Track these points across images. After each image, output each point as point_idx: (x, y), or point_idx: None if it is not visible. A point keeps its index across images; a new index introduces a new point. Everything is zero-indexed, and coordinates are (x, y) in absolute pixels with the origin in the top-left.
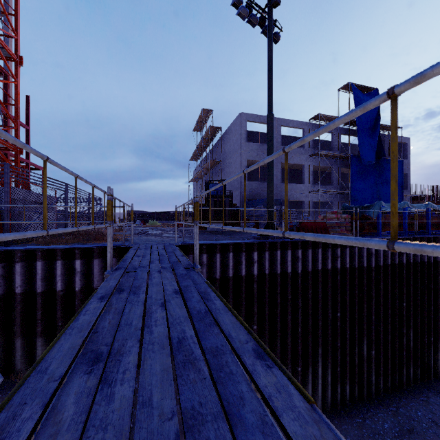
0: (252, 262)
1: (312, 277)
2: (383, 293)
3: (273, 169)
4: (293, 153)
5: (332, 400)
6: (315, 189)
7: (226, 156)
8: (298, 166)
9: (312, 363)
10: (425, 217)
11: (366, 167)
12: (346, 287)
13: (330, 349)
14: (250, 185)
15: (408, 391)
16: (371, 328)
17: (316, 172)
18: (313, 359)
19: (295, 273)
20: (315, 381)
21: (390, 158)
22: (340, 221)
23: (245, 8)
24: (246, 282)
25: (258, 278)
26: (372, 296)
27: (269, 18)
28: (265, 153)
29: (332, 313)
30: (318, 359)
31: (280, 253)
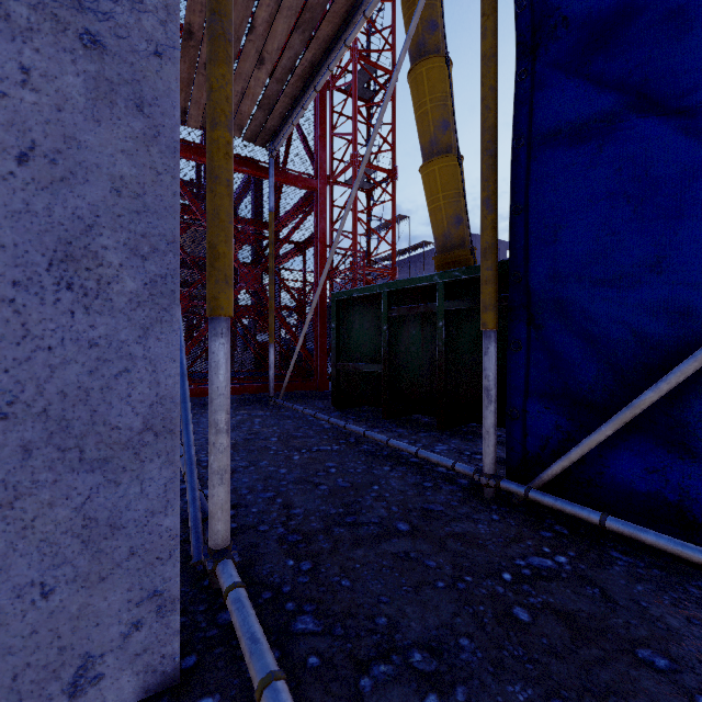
0: None
1: None
2: None
3: None
4: None
5: None
6: None
7: None
8: None
9: None
10: None
11: None
12: None
13: None
14: None
15: None
16: None
17: None
18: None
19: None
20: None
21: None
22: None
23: None
24: None
25: None
26: None
27: None
28: None
29: None
30: None
31: None
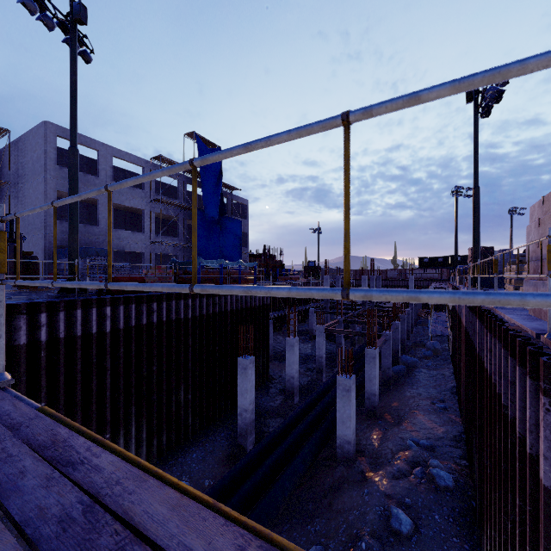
0: (39, 327)
1: (125, 335)
2: (200, 341)
3: (77, 214)
4: (131, 194)
5: (148, 456)
6: (159, 240)
7: (20, 177)
8: (138, 210)
9: (125, 425)
10: (238, 273)
11: (211, 222)
12: (163, 340)
13: (145, 405)
14: (63, 227)
15: (219, 421)
16: (188, 374)
17: (163, 220)
18: (127, 421)
19: (103, 333)
20: (128, 443)
21: (231, 216)
22: (159, 275)
23: (32, 2)
24: (29, 352)
25: (48, 344)
26: (189, 345)
27: (71, 32)
28: (89, 187)
29: (148, 369)
30: (132, 418)
31: (83, 312)
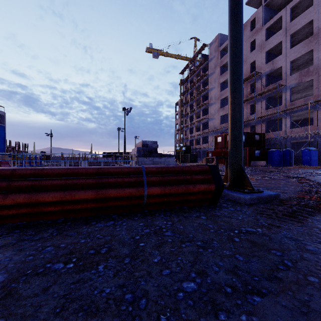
0: None
1: None
2: None
3: None
4: None
5: None
6: None
7: None
8: None
9: None
10: (35, 159)
11: None
12: None
13: None
14: None
15: None
16: None
17: None
18: None
19: None
20: None
21: None
22: None
23: None
24: None
25: None
26: None
27: None
28: None
29: None
30: None
31: None
